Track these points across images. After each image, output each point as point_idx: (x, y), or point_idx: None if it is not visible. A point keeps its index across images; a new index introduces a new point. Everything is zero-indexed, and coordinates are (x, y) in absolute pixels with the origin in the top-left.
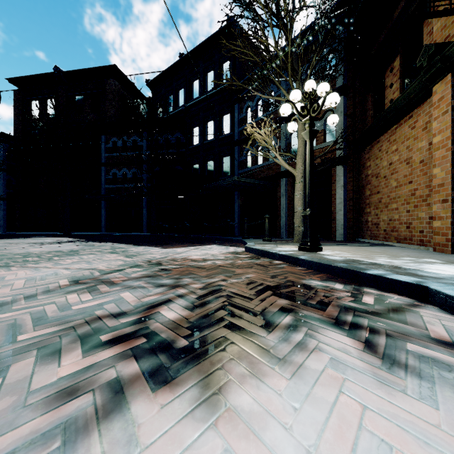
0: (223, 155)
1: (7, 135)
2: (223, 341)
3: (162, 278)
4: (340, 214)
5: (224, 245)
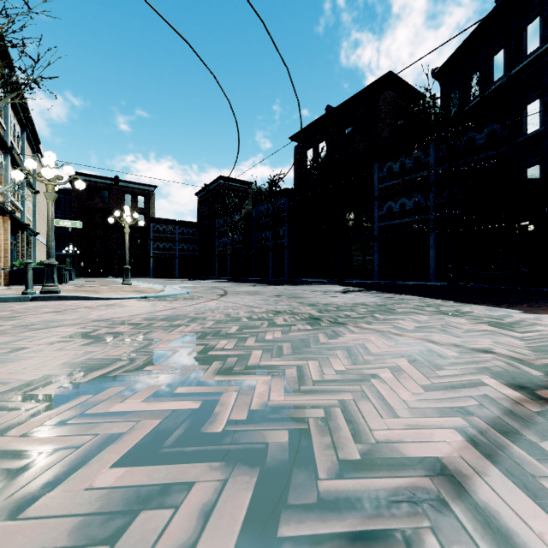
0: None
1: (289, 189)
2: None
3: None
4: None
5: None
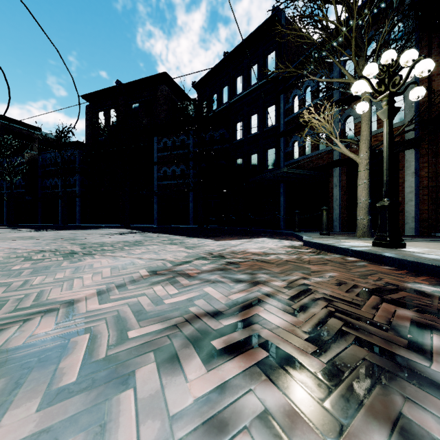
0: (268, 148)
1: (81, 143)
2: (371, 367)
3: (234, 272)
4: (411, 205)
5: (275, 238)
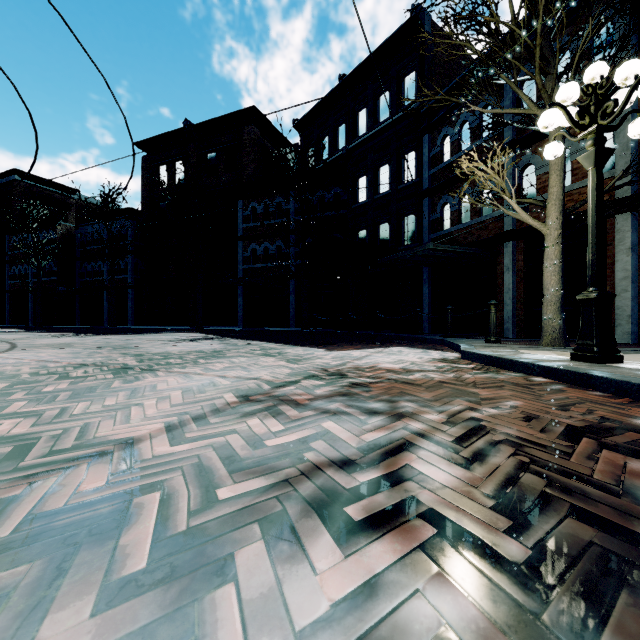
0: (404, 214)
1: (135, 210)
2: (605, 557)
3: (364, 399)
4: (625, 298)
5: (416, 347)
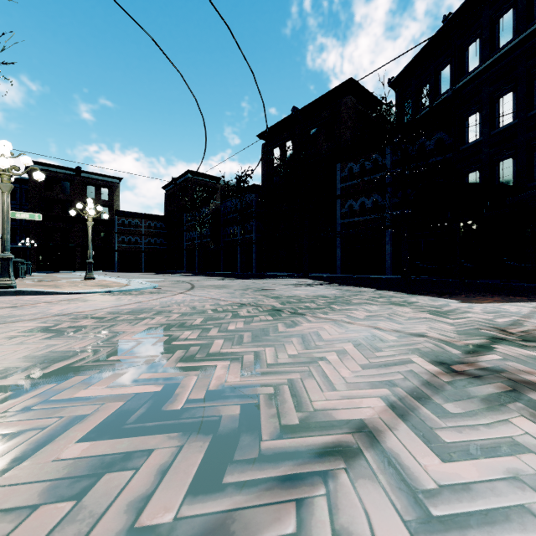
0: None
1: (257, 186)
2: None
3: None
4: None
5: None
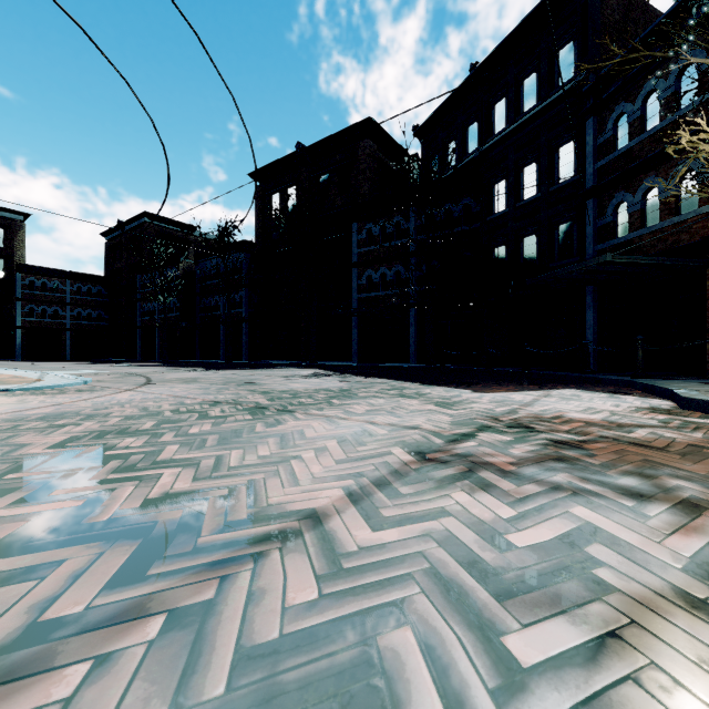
0: (558, 222)
1: (248, 242)
2: None
3: (597, 468)
4: None
5: (593, 389)
